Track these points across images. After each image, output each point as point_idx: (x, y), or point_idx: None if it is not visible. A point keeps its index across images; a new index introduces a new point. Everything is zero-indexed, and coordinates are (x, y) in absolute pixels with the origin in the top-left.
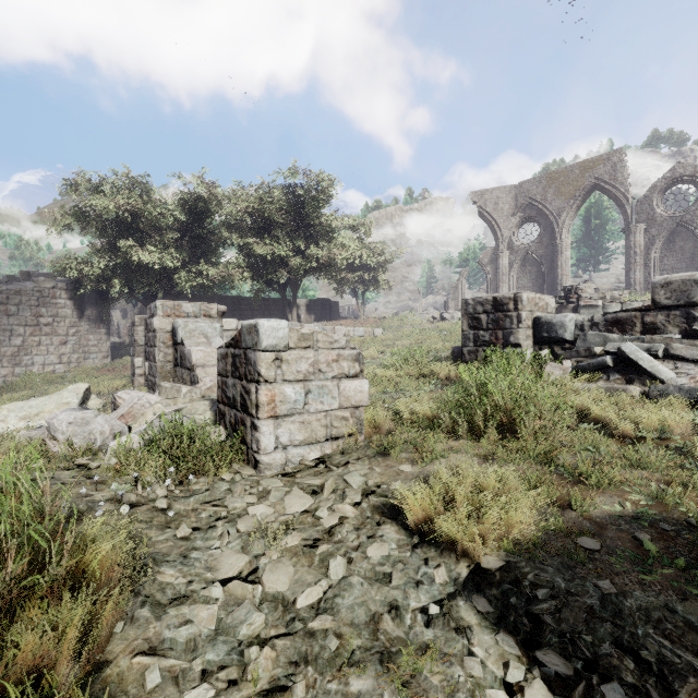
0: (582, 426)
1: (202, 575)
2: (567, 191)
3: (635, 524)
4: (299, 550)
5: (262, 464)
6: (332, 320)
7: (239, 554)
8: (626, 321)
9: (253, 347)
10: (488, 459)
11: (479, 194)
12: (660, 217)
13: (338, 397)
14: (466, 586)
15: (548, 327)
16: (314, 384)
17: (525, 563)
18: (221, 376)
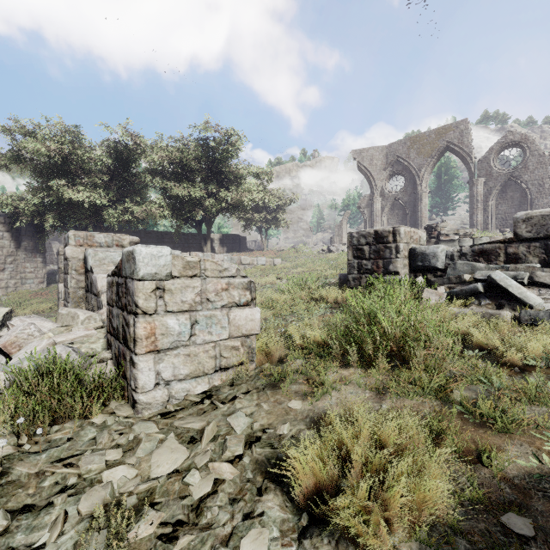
0: (468, 353)
1: None
2: (426, 151)
3: None
4: (151, 545)
5: (139, 403)
6: (241, 251)
7: None
8: (491, 251)
9: (131, 276)
10: (380, 393)
11: (358, 152)
12: (496, 173)
13: (228, 326)
14: None
15: (422, 257)
16: (201, 314)
17: None
18: (109, 305)
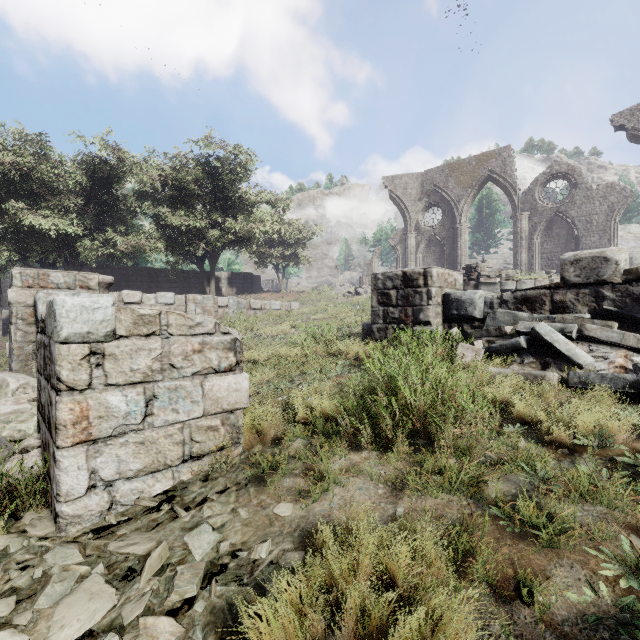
0: (508, 429)
1: None
2: (466, 180)
3: (626, 637)
4: None
5: (62, 517)
6: (253, 293)
7: None
8: (535, 299)
9: (51, 336)
10: (396, 488)
11: (390, 179)
12: (541, 207)
13: (202, 400)
14: None
15: (457, 304)
16: (162, 386)
17: None
18: (38, 373)
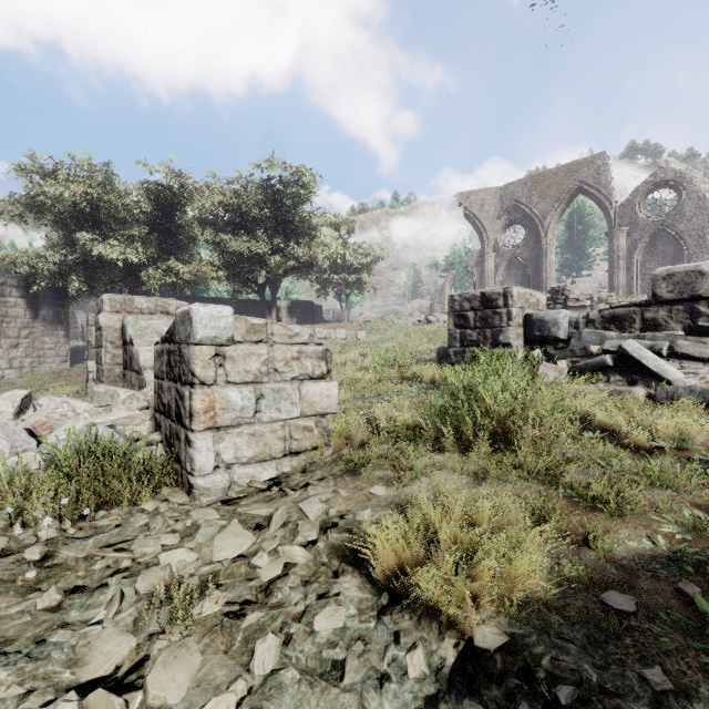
0: (587, 435)
1: (56, 675)
2: (552, 194)
3: (674, 568)
4: (217, 622)
5: (196, 488)
6: (314, 323)
7: (123, 635)
8: (625, 317)
9: (186, 340)
10: (478, 478)
11: (465, 196)
12: (642, 221)
13: (299, 403)
14: (453, 681)
15: (540, 325)
16: (268, 387)
17: (535, 637)
18: (157, 379)
